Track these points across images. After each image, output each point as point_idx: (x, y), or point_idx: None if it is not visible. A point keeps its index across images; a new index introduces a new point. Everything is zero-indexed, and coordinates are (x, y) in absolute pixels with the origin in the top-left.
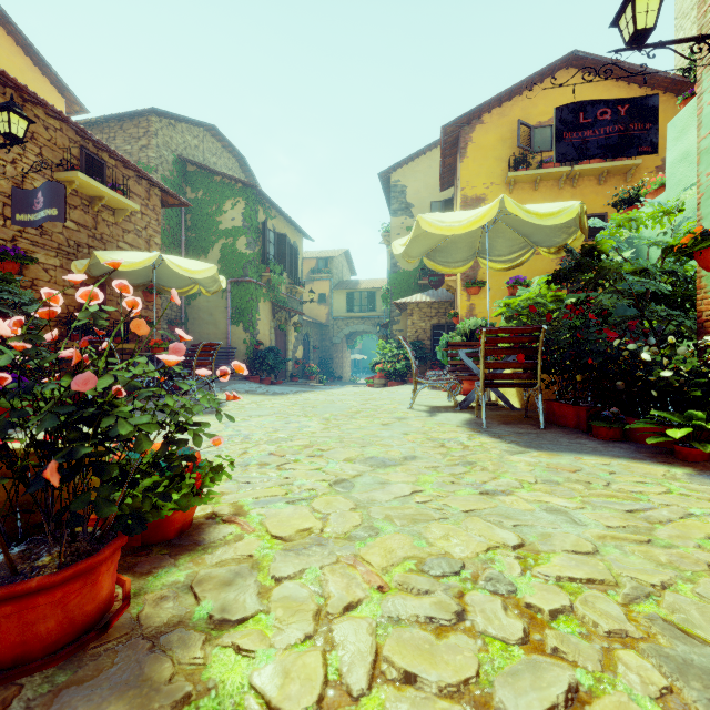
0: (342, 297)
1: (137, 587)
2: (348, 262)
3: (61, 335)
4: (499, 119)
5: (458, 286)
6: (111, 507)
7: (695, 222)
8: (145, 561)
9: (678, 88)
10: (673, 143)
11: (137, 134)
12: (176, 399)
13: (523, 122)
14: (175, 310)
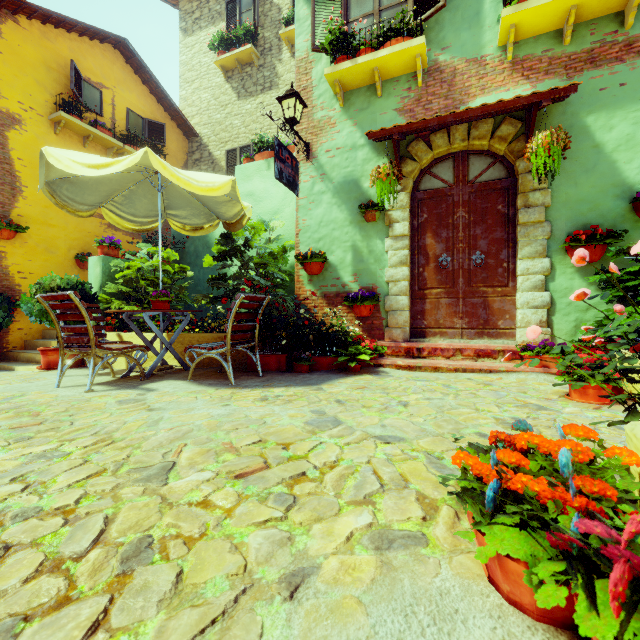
0: None
1: None
2: None
3: None
4: (42, 37)
5: None
6: None
7: (288, 242)
8: None
9: (186, 130)
10: (242, 182)
11: None
12: None
13: (76, 66)
14: None
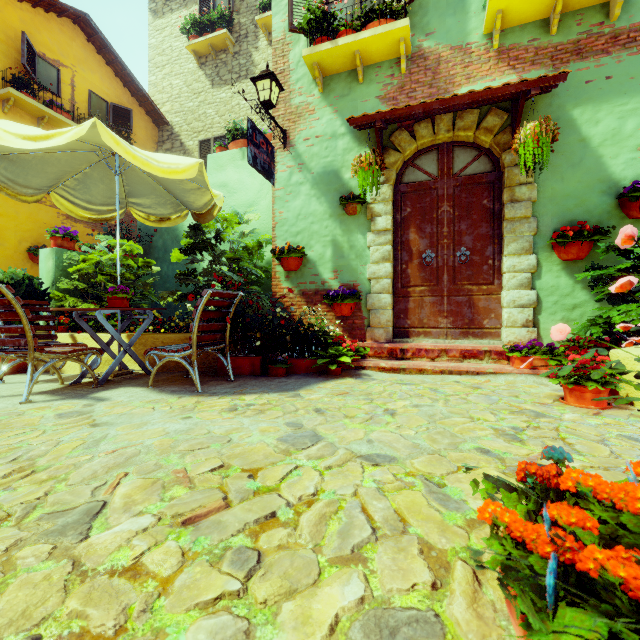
0: None
1: None
2: None
3: None
4: None
5: None
6: None
7: (264, 236)
8: None
9: (156, 117)
10: (214, 172)
11: None
12: None
13: (28, 39)
14: None
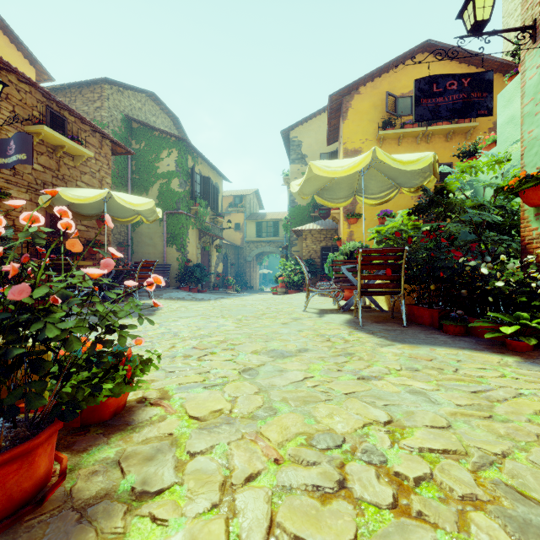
0: (253, 226)
1: (72, 463)
2: (258, 199)
3: (30, 254)
4: (372, 90)
5: (341, 217)
6: (41, 400)
7: (519, 169)
8: (83, 440)
9: (505, 69)
10: (502, 110)
11: (92, 98)
12: (122, 304)
13: (389, 93)
14: (123, 235)
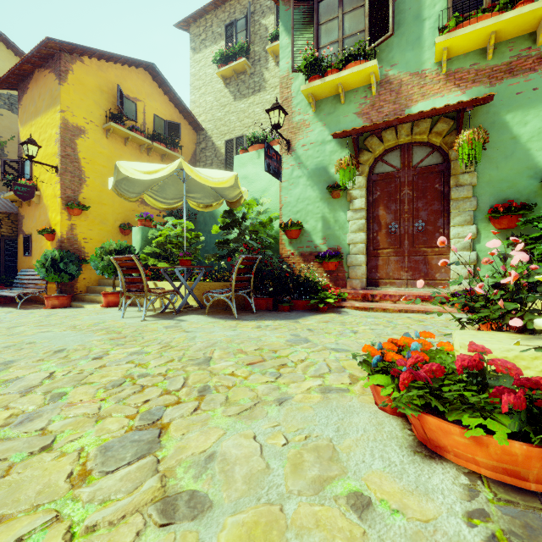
0: None
1: None
2: None
3: None
4: (98, 70)
5: (51, 203)
6: None
7: (274, 214)
8: None
9: (195, 126)
10: (239, 168)
11: None
12: None
13: (120, 88)
14: None
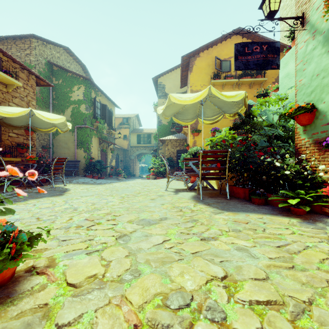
0: (135, 137)
1: None
2: (138, 120)
3: None
4: (207, 55)
5: (189, 132)
6: None
7: (293, 103)
8: None
9: (281, 48)
10: (282, 69)
11: (23, 47)
12: (42, 188)
13: (217, 57)
14: (46, 140)
